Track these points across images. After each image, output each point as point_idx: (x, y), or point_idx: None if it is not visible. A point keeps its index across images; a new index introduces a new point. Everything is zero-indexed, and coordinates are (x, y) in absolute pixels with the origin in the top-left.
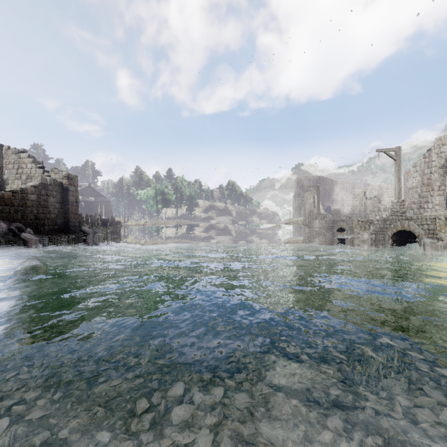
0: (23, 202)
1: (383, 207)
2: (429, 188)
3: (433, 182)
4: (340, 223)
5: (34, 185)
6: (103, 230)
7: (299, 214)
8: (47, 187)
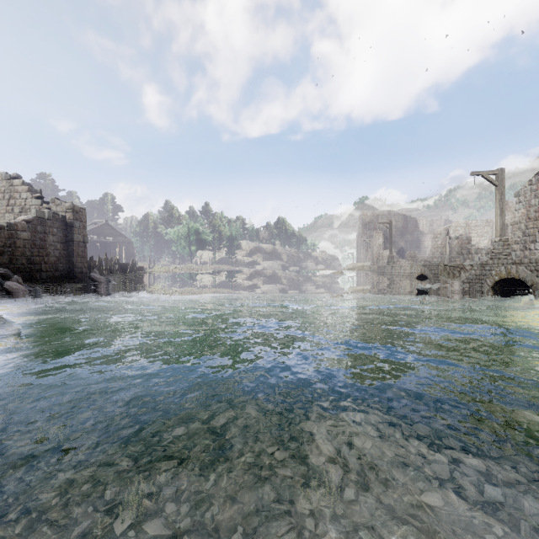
0: (11, 242)
1: (474, 248)
2: (537, 224)
3: None
4: (420, 269)
5: (26, 219)
6: (119, 278)
7: (365, 258)
8: (44, 222)
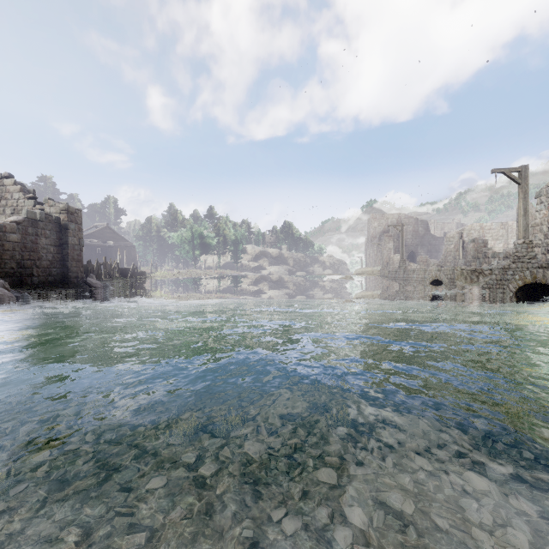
0: None
1: (490, 251)
2: None
3: None
4: (435, 274)
5: (16, 220)
6: (119, 283)
7: (375, 263)
8: (36, 224)
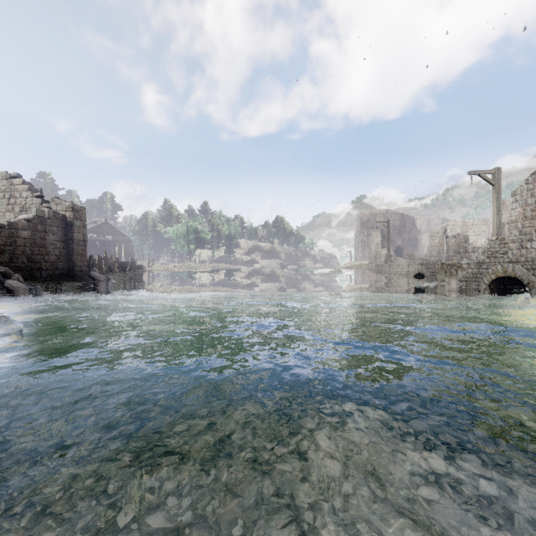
0: (12, 240)
1: (471, 247)
2: (533, 223)
3: None
4: (418, 268)
5: (27, 218)
6: (119, 276)
7: (363, 257)
8: (44, 221)
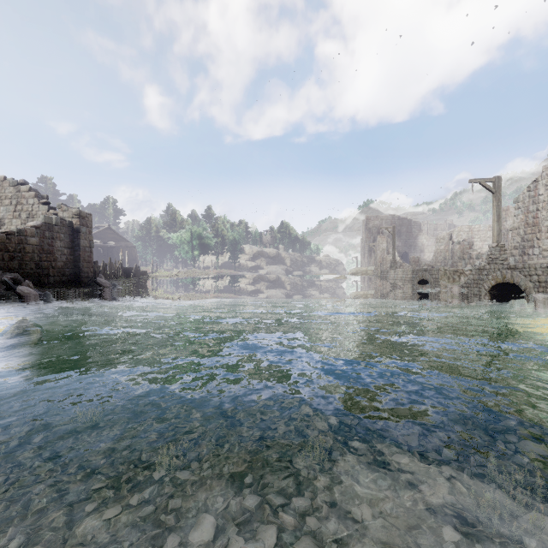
0: (21, 247)
1: (475, 253)
2: (535, 230)
3: (540, 222)
4: (422, 274)
5: (35, 225)
6: (124, 283)
7: (369, 263)
8: (52, 228)
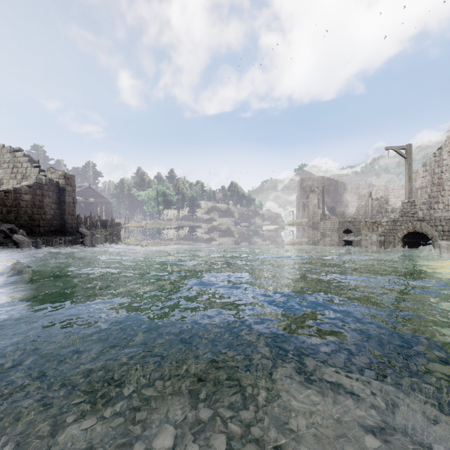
0: (16, 203)
1: (390, 207)
2: (439, 188)
3: (444, 182)
4: (346, 225)
5: (28, 184)
6: (101, 232)
7: (303, 216)
8: (42, 187)
